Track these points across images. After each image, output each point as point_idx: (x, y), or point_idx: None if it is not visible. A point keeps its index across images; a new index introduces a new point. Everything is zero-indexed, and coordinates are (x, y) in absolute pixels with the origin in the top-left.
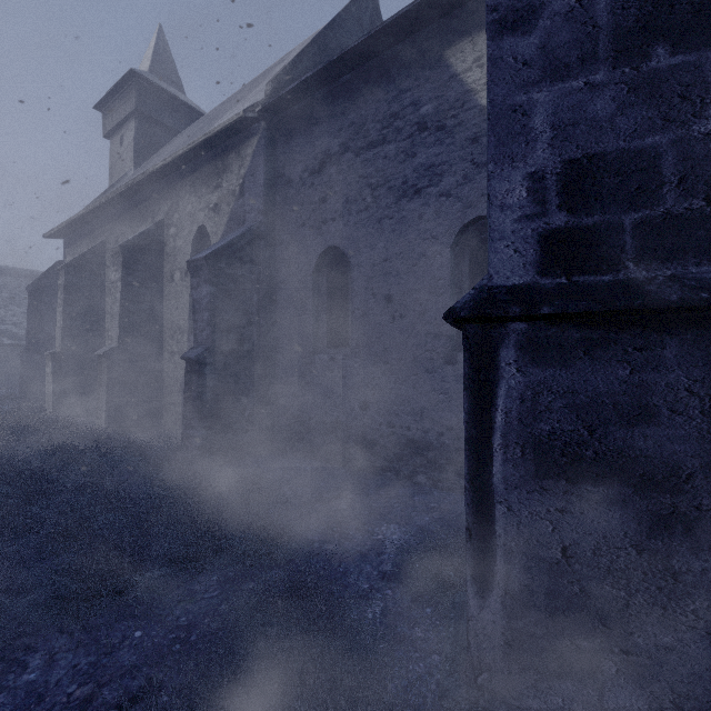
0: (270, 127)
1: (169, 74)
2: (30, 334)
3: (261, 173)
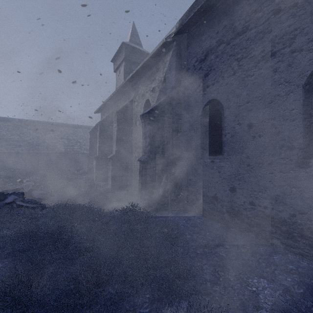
0: (178, 44)
1: (136, 41)
2: (90, 149)
3: (174, 68)
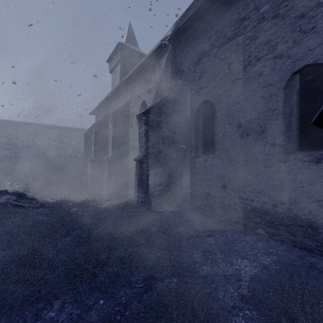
0: (173, 46)
1: (133, 42)
2: (85, 152)
3: (169, 70)
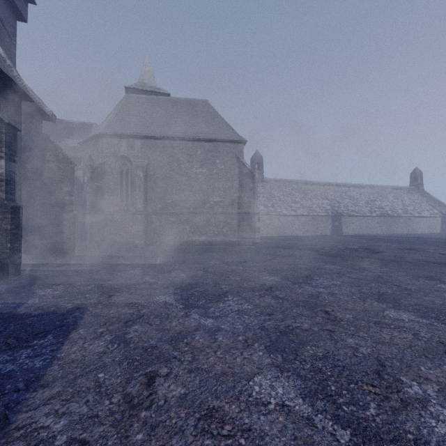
0: None
1: None
2: None
3: None
